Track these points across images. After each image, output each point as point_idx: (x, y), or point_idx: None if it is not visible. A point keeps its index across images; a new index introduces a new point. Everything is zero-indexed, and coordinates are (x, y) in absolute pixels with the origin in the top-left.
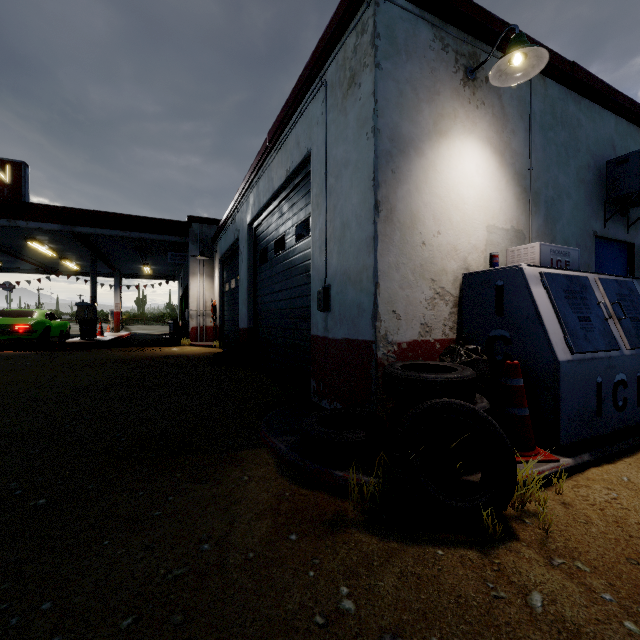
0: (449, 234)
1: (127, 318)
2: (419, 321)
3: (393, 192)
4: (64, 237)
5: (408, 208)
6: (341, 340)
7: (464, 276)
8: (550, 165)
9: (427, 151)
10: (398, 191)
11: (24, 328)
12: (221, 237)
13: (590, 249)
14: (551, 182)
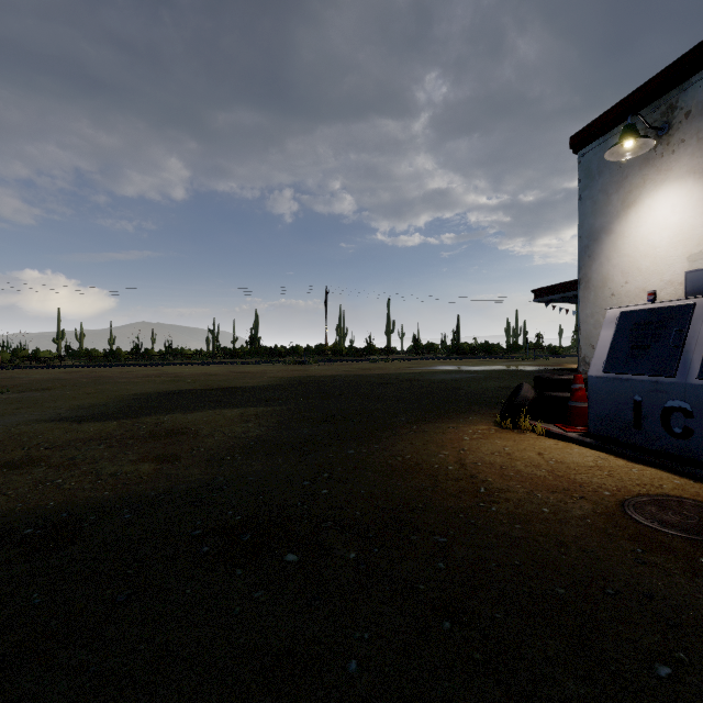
0: (637, 280)
1: None
2: None
3: (589, 269)
4: None
5: (600, 275)
6: None
7: None
8: None
9: (615, 227)
10: (593, 267)
11: None
12: None
13: None
14: None
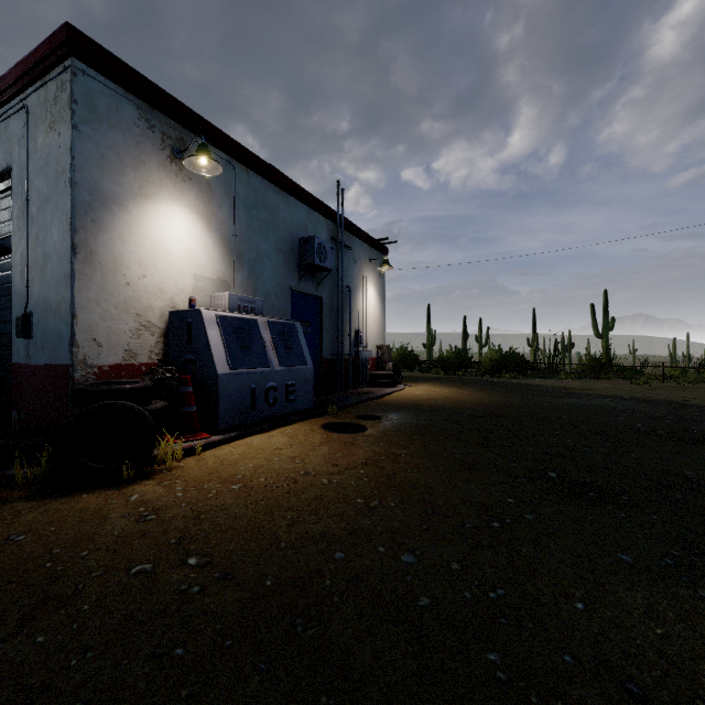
0: (156, 278)
1: None
2: (123, 348)
3: (94, 238)
4: None
5: (111, 253)
6: (43, 366)
7: (170, 313)
8: (253, 235)
9: (132, 208)
10: (99, 238)
11: None
12: None
13: (287, 299)
14: (254, 247)
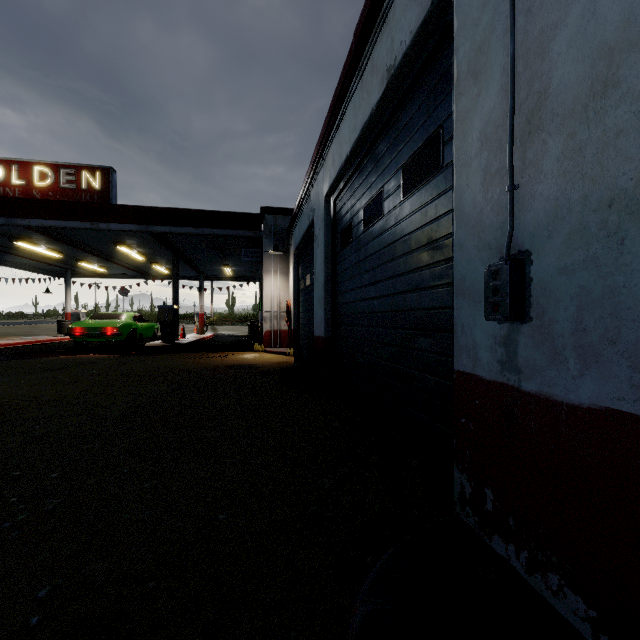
0: None
1: (217, 319)
2: None
3: None
4: (147, 239)
5: None
6: (589, 410)
7: None
8: None
9: None
10: None
11: (111, 331)
12: (295, 226)
13: None
14: None
